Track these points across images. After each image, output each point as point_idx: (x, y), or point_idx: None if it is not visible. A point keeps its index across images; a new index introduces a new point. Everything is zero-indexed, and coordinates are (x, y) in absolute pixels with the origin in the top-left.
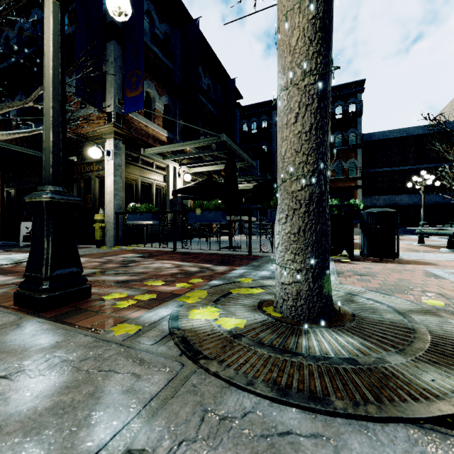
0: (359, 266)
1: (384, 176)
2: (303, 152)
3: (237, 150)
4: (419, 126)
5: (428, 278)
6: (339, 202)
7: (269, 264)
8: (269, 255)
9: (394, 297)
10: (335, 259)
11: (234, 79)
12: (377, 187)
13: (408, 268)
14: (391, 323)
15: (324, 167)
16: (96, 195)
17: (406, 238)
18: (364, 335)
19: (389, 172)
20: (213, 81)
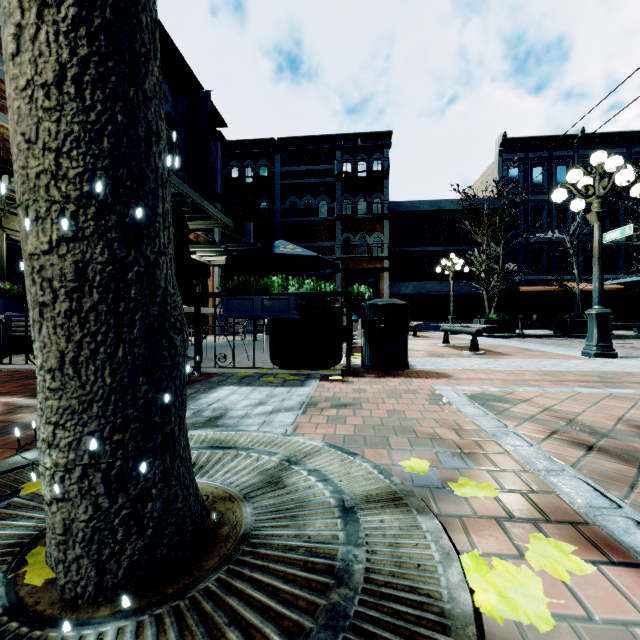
0: (352, 386)
1: (414, 257)
2: (43, 142)
3: (197, 199)
4: (450, 200)
5: (431, 404)
6: (335, 288)
7: (208, 394)
8: (229, 371)
9: (358, 460)
10: (327, 374)
11: (208, 93)
12: (407, 271)
13: (415, 386)
14: (308, 553)
15: (123, 194)
16: None
17: (434, 336)
18: (205, 635)
19: (420, 253)
20: (172, 87)
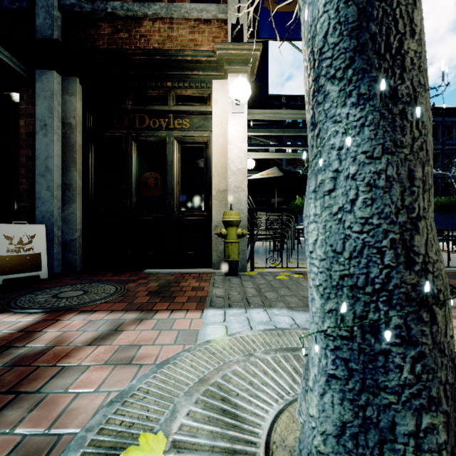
0: None
1: None
2: None
3: None
4: None
5: None
6: None
7: None
8: None
9: None
10: None
11: None
12: None
13: None
14: None
15: None
16: (176, 174)
17: None
18: None
19: None
20: None
